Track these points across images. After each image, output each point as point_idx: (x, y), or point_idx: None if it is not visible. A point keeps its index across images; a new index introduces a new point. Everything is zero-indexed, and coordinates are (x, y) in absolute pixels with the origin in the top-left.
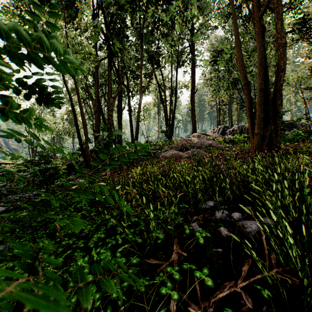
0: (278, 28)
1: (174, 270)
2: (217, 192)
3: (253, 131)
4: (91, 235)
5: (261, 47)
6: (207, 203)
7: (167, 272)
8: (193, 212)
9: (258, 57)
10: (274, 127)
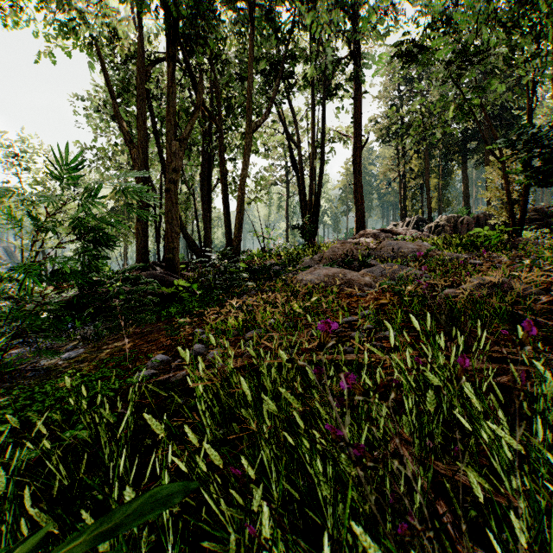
0: None
1: None
2: None
3: None
4: None
5: None
6: None
7: None
8: None
9: None
10: None
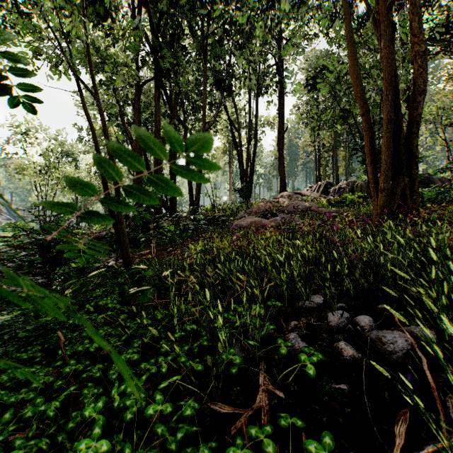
0: (414, 28)
1: (263, 433)
2: (328, 281)
3: (376, 186)
4: (119, 353)
5: (389, 54)
6: (312, 298)
7: (250, 437)
8: (290, 314)
9: (385, 71)
10: (408, 180)
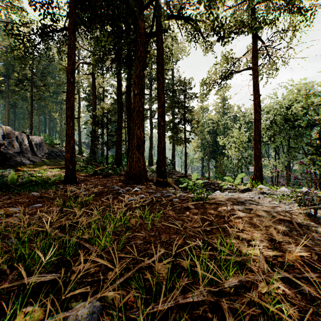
0: None
1: None
2: None
3: None
4: None
5: None
6: None
7: None
8: None
9: None
10: None
